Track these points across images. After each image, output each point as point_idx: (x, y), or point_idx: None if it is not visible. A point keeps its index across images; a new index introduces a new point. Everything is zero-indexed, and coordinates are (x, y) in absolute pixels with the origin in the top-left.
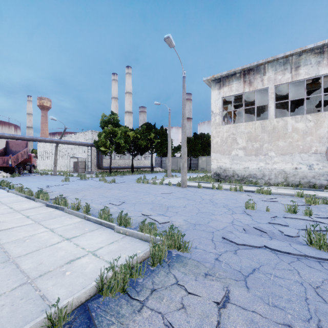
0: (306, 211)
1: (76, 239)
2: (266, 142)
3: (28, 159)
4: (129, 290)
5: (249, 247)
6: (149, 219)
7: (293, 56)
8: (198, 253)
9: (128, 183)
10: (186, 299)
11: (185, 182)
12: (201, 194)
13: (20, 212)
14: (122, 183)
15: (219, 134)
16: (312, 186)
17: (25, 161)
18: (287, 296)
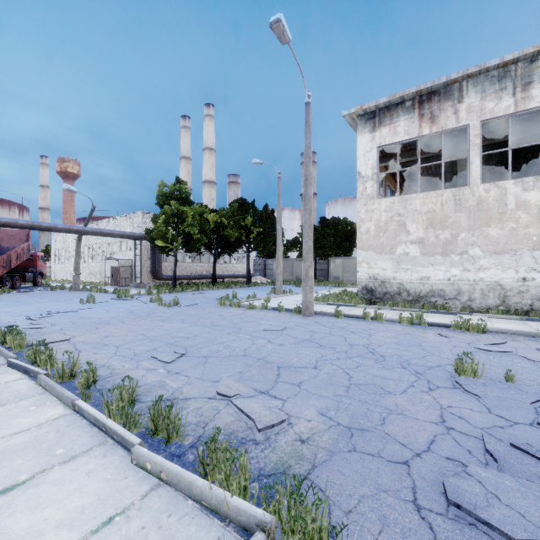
0: None
1: (6, 499)
2: (463, 230)
3: (31, 262)
4: None
5: None
6: (233, 408)
7: (518, 64)
8: None
9: (203, 307)
10: None
11: (310, 305)
12: (344, 332)
13: None
14: (191, 306)
15: (372, 214)
16: None
17: (26, 266)
18: None
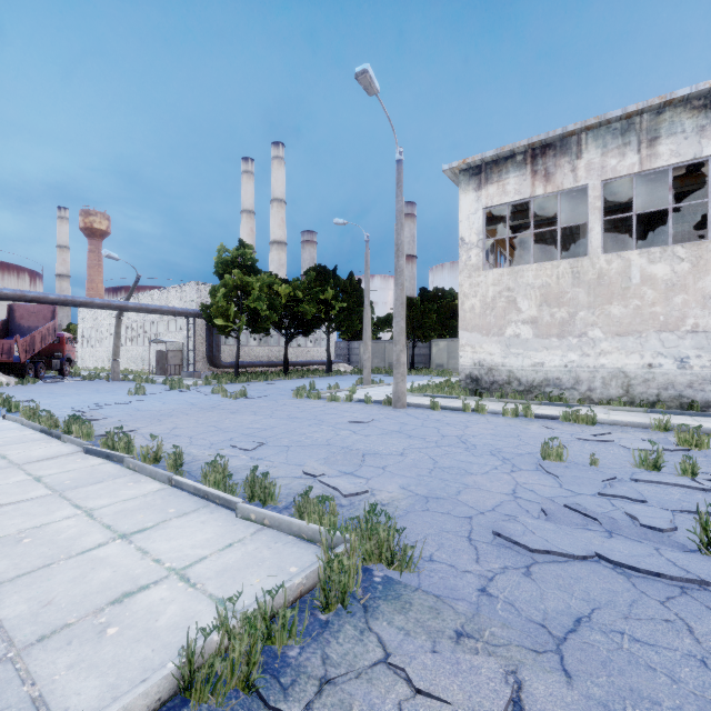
0: (683, 465)
1: (144, 535)
2: (582, 308)
3: (57, 346)
4: (262, 686)
5: (559, 558)
6: (320, 484)
7: (643, 115)
8: (437, 574)
9: (276, 399)
10: (411, 709)
11: (402, 396)
12: (438, 424)
13: (23, 468)
14: (262, 398)
15: (477, 289)
16: (687, 405)
17: (50, 350)
18: (671, 700)
